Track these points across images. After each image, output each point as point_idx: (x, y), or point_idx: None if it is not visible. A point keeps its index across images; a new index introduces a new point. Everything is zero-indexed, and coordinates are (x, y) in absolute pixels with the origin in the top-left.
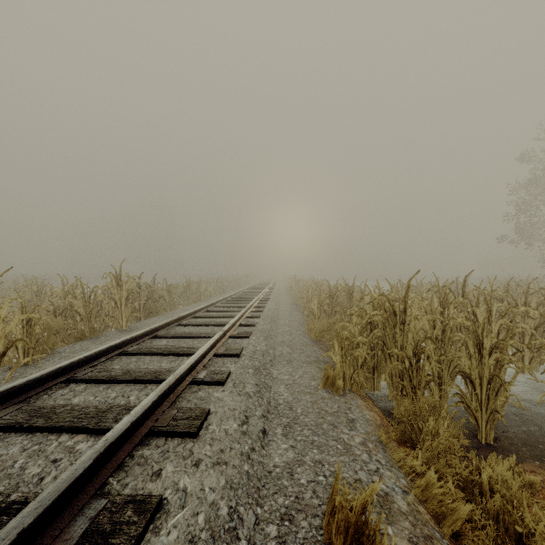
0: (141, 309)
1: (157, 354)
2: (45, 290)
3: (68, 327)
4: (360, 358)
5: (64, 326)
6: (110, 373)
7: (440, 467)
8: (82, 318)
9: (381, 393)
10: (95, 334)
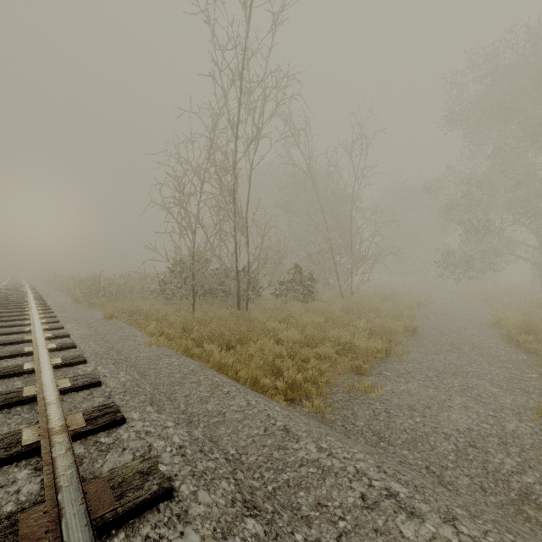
0: None
1: (6, 298)
2: None
3: None
4: (87, 295)
5: None
6: None
7: None
8: None
9: None
10: None
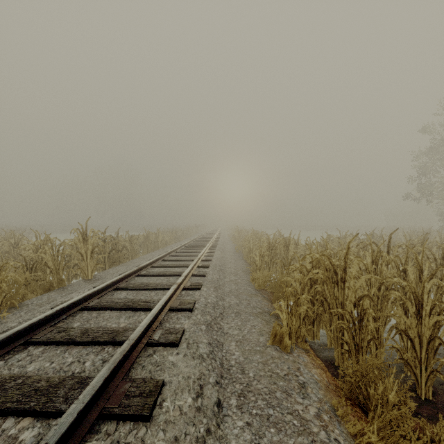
0: (106, 259)
1: (116, 309)
2: (21, 243)
3: (38, 278)
4: (302, 312)
5: (34, 278)
6: (68, 333)
7: (395, 440)
8: (50, 271)
9: (320, 342)
10: (63, 284)
